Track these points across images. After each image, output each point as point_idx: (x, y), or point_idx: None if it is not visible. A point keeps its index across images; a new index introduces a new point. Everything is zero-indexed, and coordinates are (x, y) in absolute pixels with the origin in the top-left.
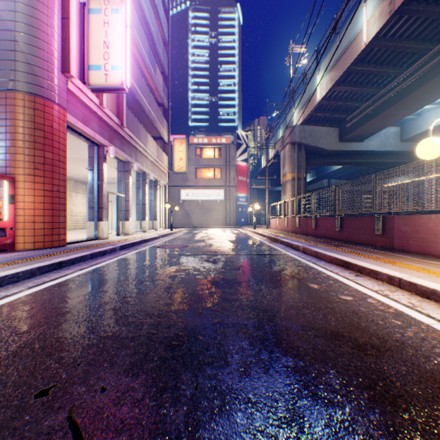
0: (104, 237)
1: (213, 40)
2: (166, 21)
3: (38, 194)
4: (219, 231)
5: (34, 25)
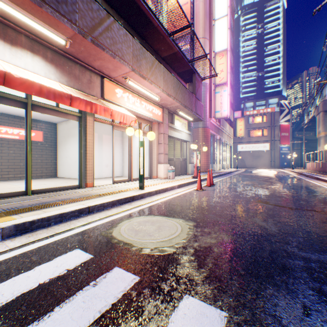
0: (215, 170)
1: (259, 30)
2: (231, 57)
3: (204, 156)
4: (265, 170)
5: (204, 107)
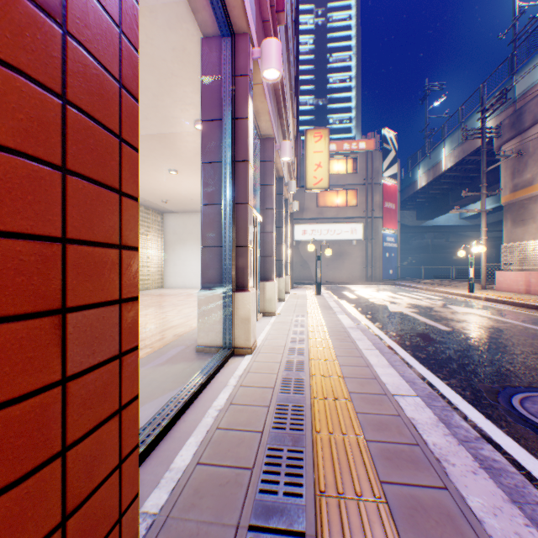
0: (250, 345)
1: (319, 20)
2: None
3: None
4: (390, 294)
5: None
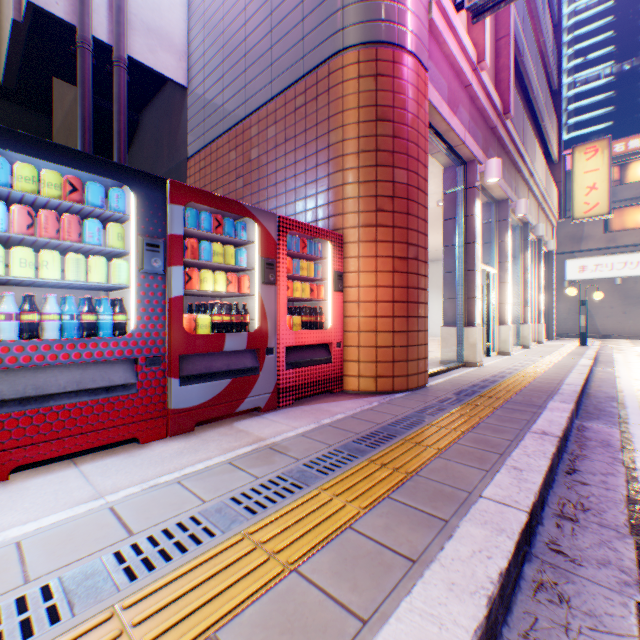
0: (476, 362)
1: None
2: None
3: (379, 268)
4: None
5: None
